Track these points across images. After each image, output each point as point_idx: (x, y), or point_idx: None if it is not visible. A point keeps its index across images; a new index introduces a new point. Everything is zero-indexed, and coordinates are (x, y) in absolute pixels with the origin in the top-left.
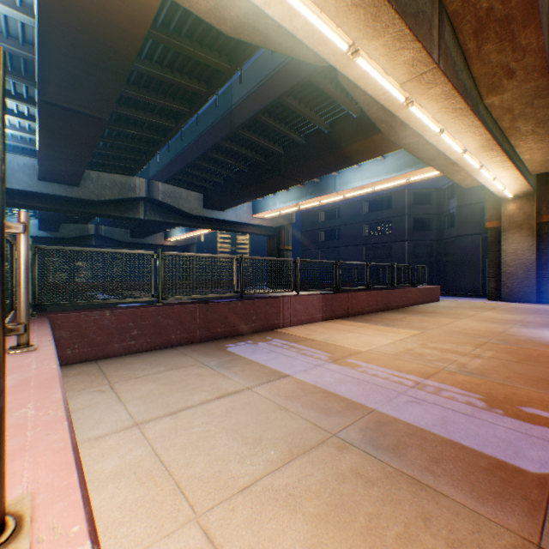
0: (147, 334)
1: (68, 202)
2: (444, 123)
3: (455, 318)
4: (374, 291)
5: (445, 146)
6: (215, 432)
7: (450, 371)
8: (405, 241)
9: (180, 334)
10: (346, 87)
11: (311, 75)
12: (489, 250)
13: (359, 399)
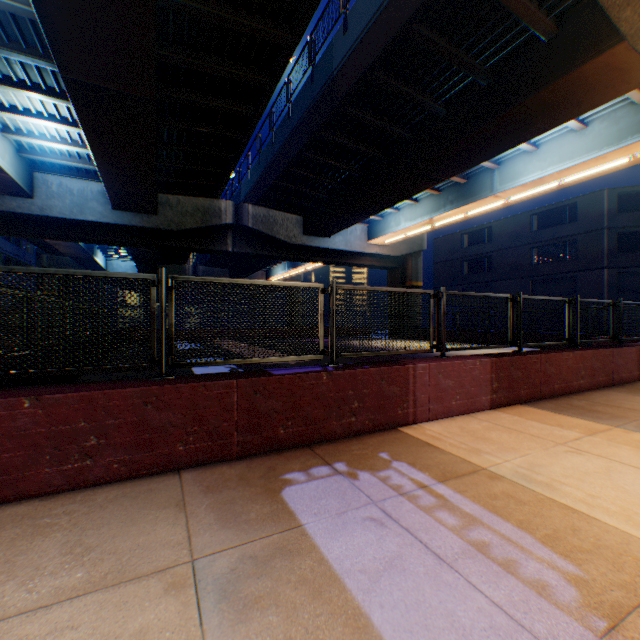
0: (119, 444)
1: (147, 235)
2: None
3: None
4: (588, 350)
5: None
6: None
7: None
8: (602, 269)
9: (196, 443)
10: None
11: None
12: None
13: None
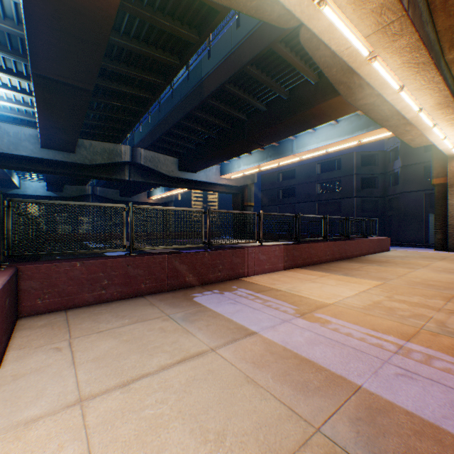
0: (117, 283)
1: (66, 166)
2: (405, 80)
3: (410, 268)
4: (331, 242)
5: (402, 104)
6: (169, 419)
7: (432, 332)
8: (353, 197)
9: (149, 284)
10: (308, 50)
11: (273, 44)
12: (436, 204)
13: (339, 369)
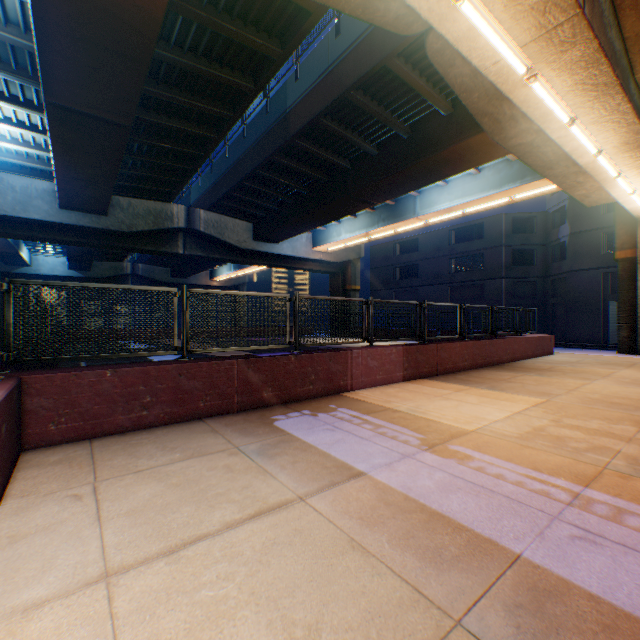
0: (164, 401)
1: (95, 235)
2: (577, 109)
3: (585, 379)
4: (470, 341)
5: (573, 144)
6: (236, 605)
7: (621, 473)
8: (501, 278)
9: (211, 401)
10: (437, 67)
11: (388, 59)
12: (620, 287)
13: (486, 529)
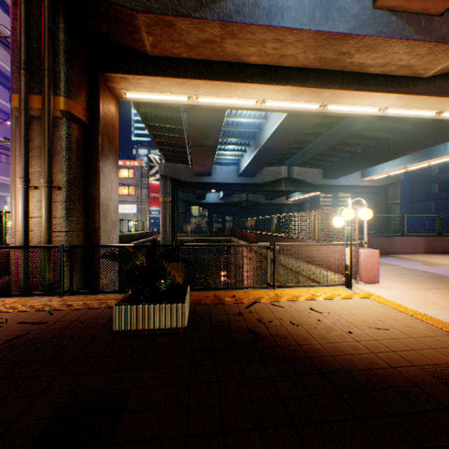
0: None
1: (247, 186)
2: None
3: None
4: None
5: None
6: None
7: None
8: None
9: None
10: None
11: None
12: None
13: (432, 272)
